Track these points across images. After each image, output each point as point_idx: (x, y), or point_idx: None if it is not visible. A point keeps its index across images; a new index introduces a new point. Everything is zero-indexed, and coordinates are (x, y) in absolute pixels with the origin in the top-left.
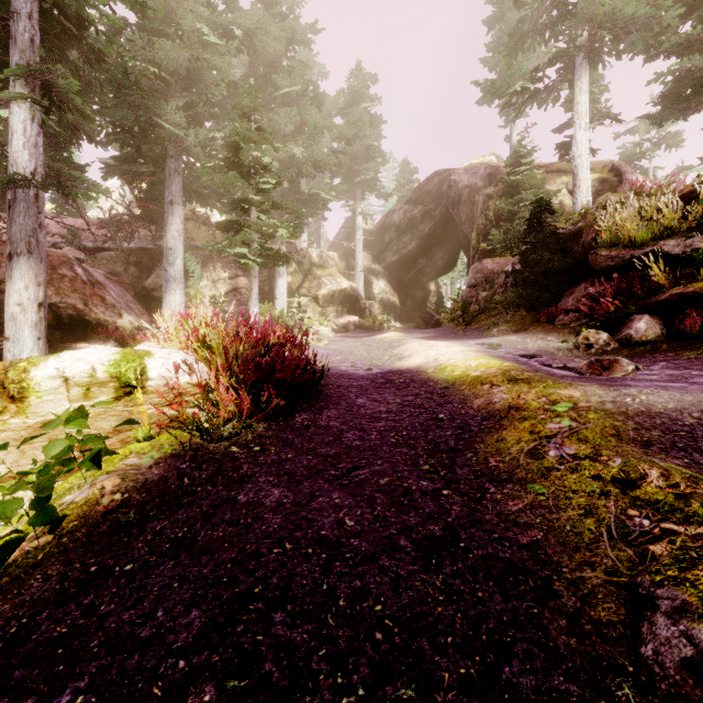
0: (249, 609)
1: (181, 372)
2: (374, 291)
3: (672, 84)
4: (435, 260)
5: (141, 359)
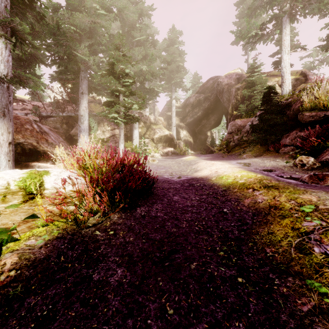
0: None
1: (67, 184)
2: (180, 136)
3: None
4: (210, 121)
5: (40, 177)
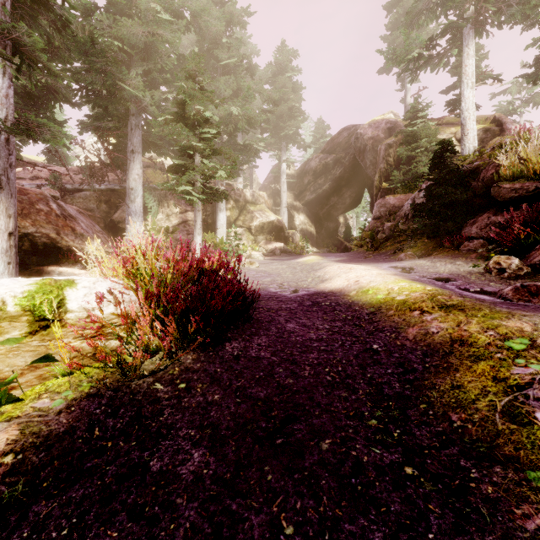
0: None
1: (106, 303)
2: (295, 223)
3: None
4: (344, 198)
5: (59, 290)
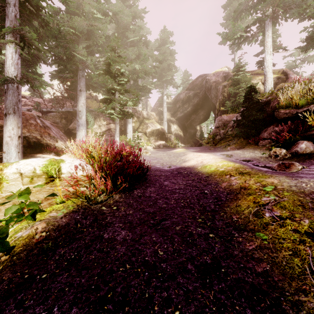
0: (104, 308)
1: (78, 170)
2: (171, 130)
3: (312, 32)
4: (199, 116)
5: (58, 164)
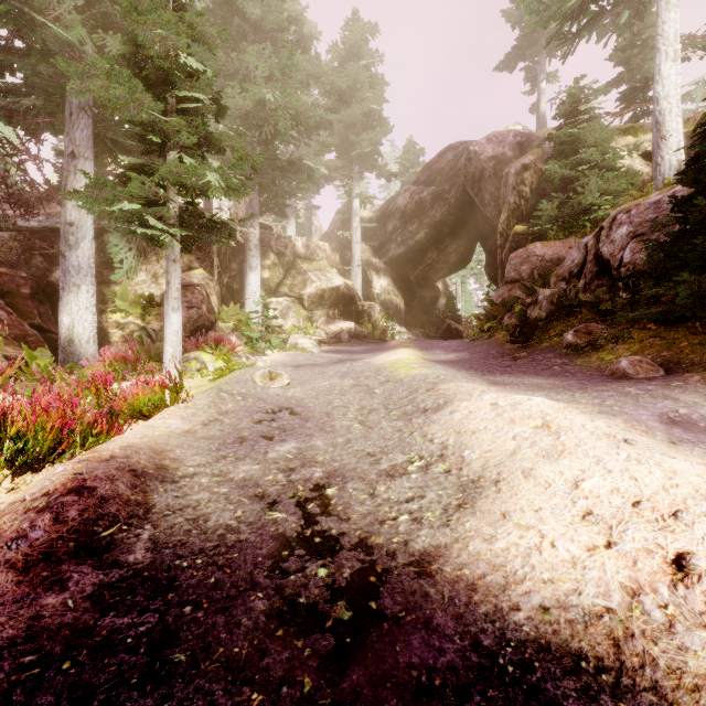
0: None
1: None
2: (374, 291)
3: None
4: (447, 254)
5: None
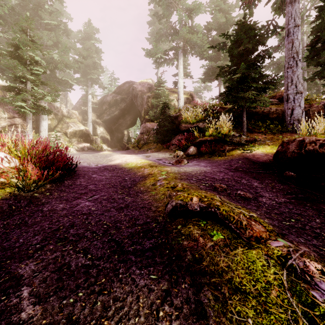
0: (60, 231)
1: (4, 162)
2: (97, 132)
3: (207, 69)
4: (127, 121)
5: None
